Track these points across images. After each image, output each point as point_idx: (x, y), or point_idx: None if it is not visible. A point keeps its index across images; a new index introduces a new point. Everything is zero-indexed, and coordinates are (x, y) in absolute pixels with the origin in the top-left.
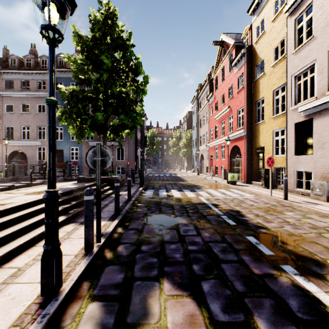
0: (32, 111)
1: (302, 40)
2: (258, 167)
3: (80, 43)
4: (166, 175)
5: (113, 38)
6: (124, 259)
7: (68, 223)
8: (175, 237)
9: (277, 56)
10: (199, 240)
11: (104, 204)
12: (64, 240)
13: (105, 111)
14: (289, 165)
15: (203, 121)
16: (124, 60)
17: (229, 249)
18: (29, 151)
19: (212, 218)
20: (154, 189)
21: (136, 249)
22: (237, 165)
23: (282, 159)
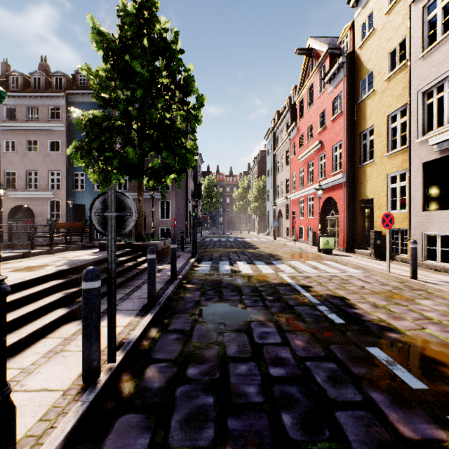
0: (42, 149)
1: (433, 38)
2: (363, 229)
3: (103, 44)
4: (230, 240)
5: (152, 40)
6: (154, 397)
7: (71, 320)
8: (246, 349)
9: (392, 67)
10: (287, 354)
11: (135, 286)
12: (53, 356)
13: (140, 147)
14: (413, 225)
15: (281, 163)
16: (168, 72)
17: (343, 376)
18: (37, 206)
19: (303, 310)
20: (212, 261)
21: (178, 374)
22: (332, 225)
23: (403, 217)
